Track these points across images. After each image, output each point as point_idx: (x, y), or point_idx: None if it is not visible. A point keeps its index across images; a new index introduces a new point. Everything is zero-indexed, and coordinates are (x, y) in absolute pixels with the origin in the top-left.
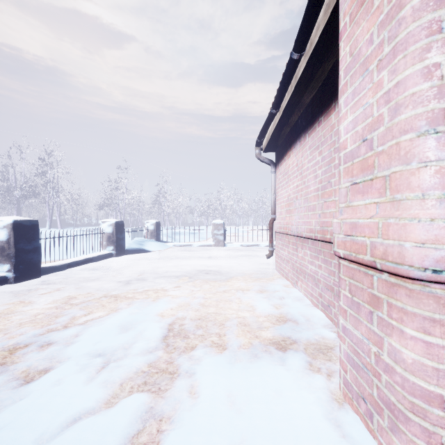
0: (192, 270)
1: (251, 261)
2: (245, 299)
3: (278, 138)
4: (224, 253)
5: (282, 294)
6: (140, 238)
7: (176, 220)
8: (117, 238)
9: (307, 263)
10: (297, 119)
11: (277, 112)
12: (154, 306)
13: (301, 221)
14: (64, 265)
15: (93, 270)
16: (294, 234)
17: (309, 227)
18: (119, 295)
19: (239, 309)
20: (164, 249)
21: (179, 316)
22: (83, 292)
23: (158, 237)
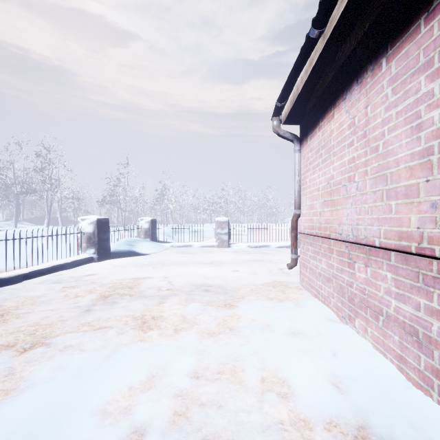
0: (186, 285)
1: (263, 268)
2: (271, 357)
3: (310, 95)
4: (229, 256)
5: (333, 344)
6: (132, 237)
7: (180, 217)
8: (99, 239)
9: (385, 295)
10: (352, 49)
11: (318, 42)
12: (97, 382)
13: (367, 217)
14: (18, 277)
15: (56, 283)
16: (346, 239)
17: (397, 229)
18: (57, 342)
19: (263, 392)
20: (159, 251)
21: (138, 421)
22: (7, 331)
23: (154, 236)
